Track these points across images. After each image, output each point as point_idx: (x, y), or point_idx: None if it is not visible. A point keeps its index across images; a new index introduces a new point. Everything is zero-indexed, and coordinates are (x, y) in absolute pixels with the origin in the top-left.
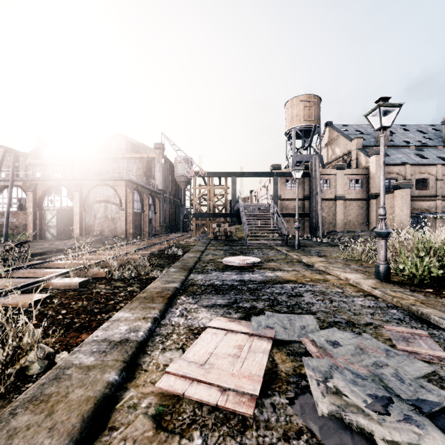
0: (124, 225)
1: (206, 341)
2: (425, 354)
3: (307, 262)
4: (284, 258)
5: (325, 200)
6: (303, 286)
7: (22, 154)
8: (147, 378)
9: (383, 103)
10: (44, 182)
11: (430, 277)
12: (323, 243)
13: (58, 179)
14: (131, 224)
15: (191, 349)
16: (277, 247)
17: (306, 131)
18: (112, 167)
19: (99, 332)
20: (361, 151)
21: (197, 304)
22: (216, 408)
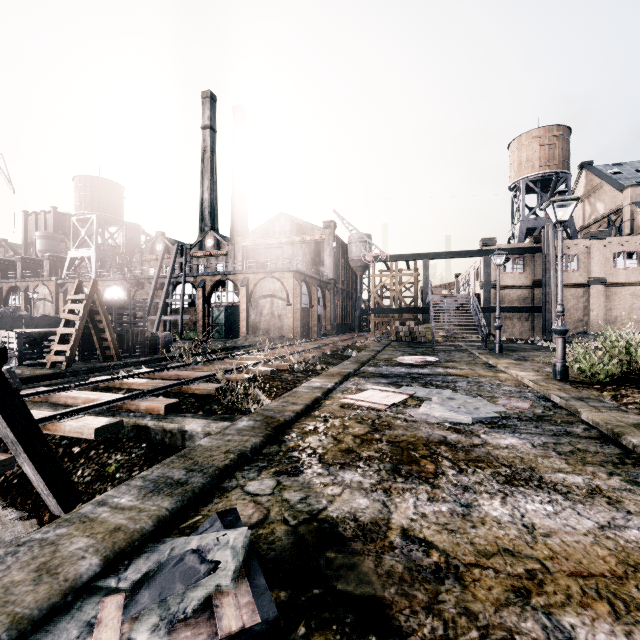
0: (291, 323)
1: (368, 393)
2: (511, 406)
3: (492, 363)
4: (469, 360)
5: (569, 287)
6: (465, 378)
7: (187, 246)
8: (335, 399)
9: (556, 199)
10: (212, 277)
11: (606, 375)
12: (547, 348)
13: (225, 273)
14: (298, 322)
15: (358, 394)
16: (471, 350)
17: (545, 180)
18: (276, 254)
19: (305, 384)
20: (638, 207)
21: (366, 381)
22: (368, 407)
